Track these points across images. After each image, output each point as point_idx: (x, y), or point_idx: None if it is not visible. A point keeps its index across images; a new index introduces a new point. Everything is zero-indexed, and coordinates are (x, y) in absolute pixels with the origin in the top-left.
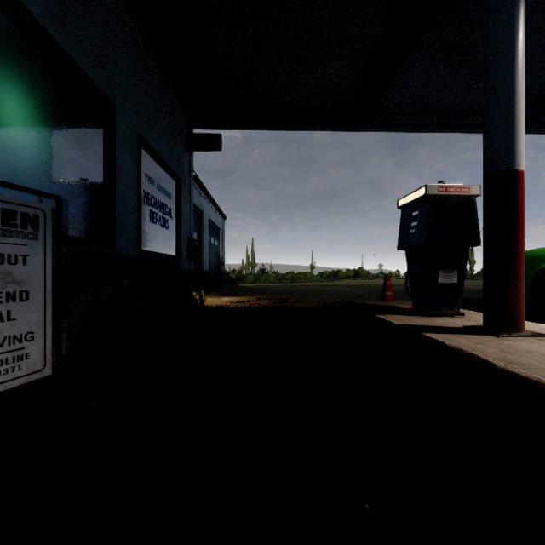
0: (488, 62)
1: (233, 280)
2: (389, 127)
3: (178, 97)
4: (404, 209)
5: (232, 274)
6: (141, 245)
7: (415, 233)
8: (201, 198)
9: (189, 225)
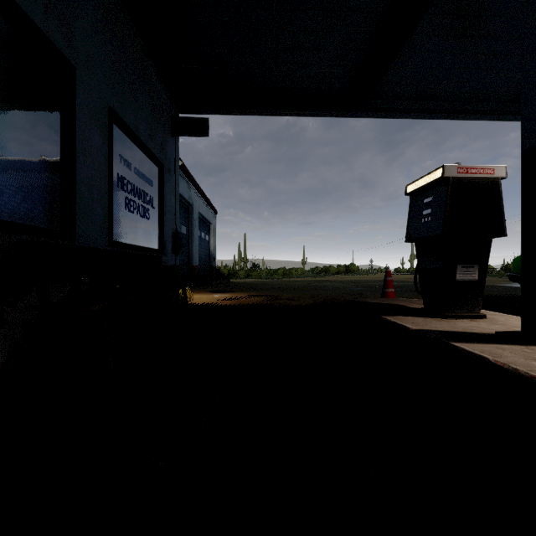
0: (530, 8)
1: (225, 276)
2: (389, 112)
3: (161, 75)
4: (414, 195)
5: (224, 270)
6: (114, 236)
7: (428, 223)
8: (190, 191)
9: (174, 216)
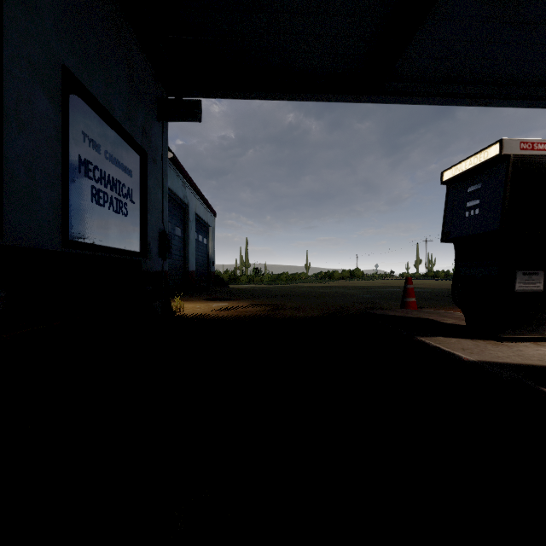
0: None
1: (224, 281)
2: (407, 97)
3: (142, 45)
4: (452, 183)
5: (225, 275)
6: (74, 235)
7: (475, 216)
8: (186, 190)
9: (161, 214)
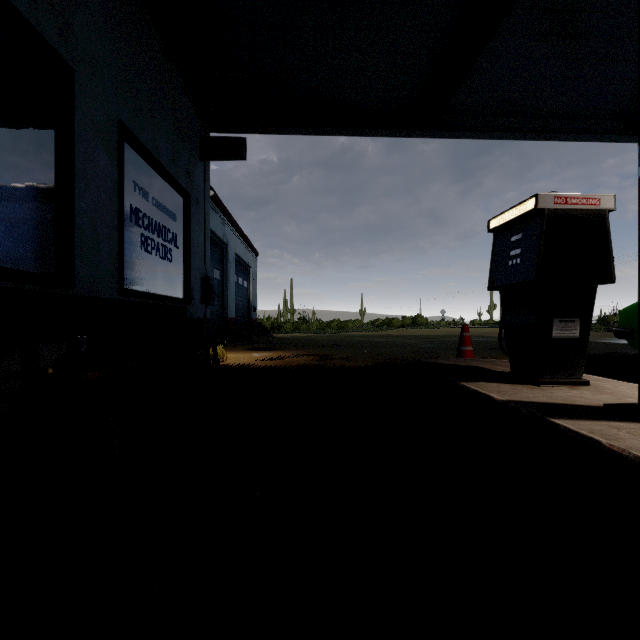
0: None
1: (267, 330)
2: (466, 132)
3: (186, 84)
4: (499, 232)
5: (267, 322)
6: (126, 283)
7: (516, 266)
8: (225, 228)
9: (204, 258)
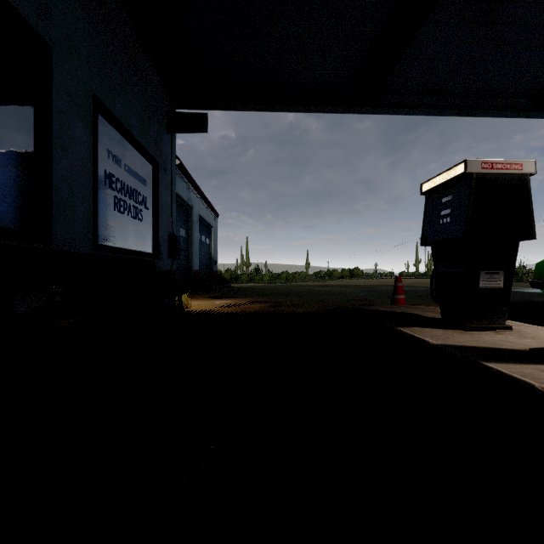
0: None
1: (226, 280)
2: (398, 108)
3: (155, 66)
4: (430, 194)
5: (226, 274)
6: (101, 239)
7: (447, 224)
8: (190, 193)
9: (171, 218)
